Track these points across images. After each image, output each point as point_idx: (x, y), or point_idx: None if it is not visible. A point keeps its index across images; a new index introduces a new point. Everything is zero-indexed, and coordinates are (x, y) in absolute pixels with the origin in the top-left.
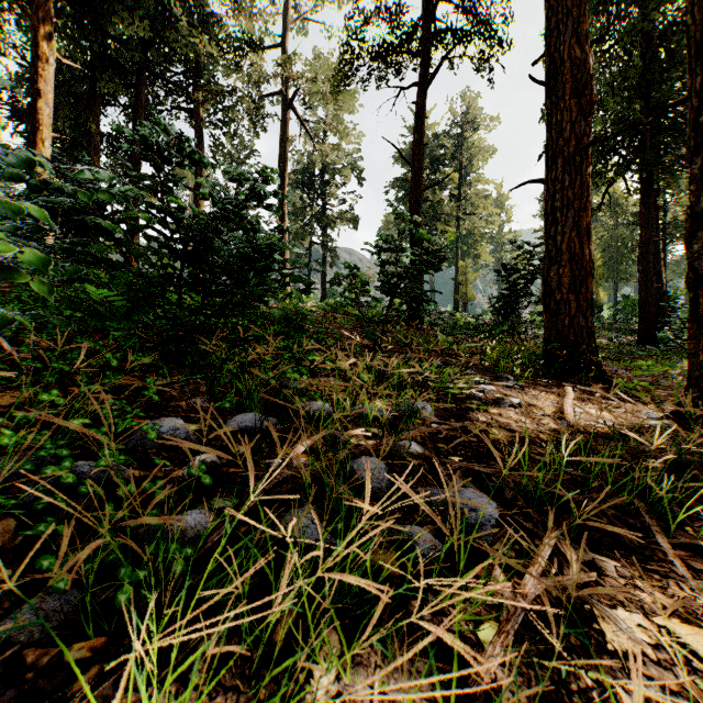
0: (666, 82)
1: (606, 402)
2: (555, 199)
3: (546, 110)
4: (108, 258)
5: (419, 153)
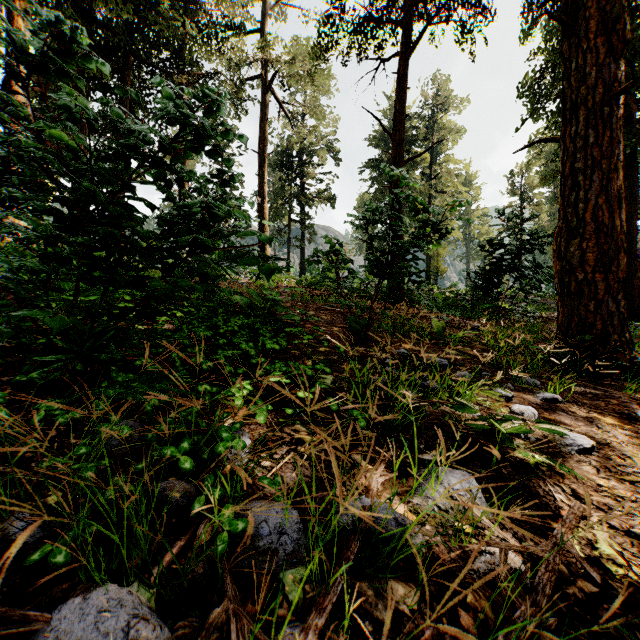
0: None
1: None
2: (575, 159)
3: (562, 54)
4: None
5: (399, 123)
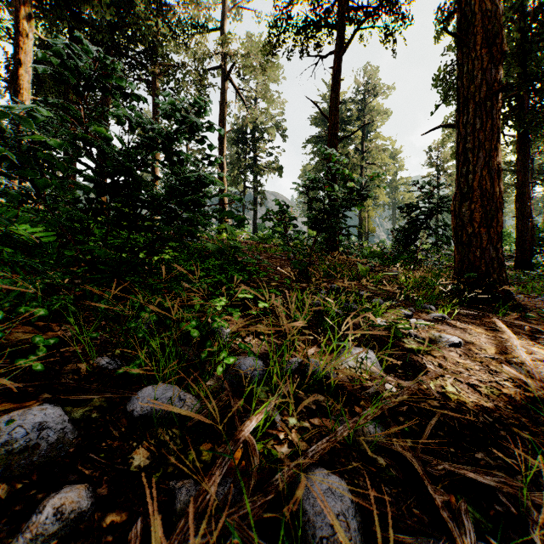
0: (541, 50)
1: (537, 336)
2: (466, 141)
3: (457, 60)
4: (2, 189)
5: (335, 109)
